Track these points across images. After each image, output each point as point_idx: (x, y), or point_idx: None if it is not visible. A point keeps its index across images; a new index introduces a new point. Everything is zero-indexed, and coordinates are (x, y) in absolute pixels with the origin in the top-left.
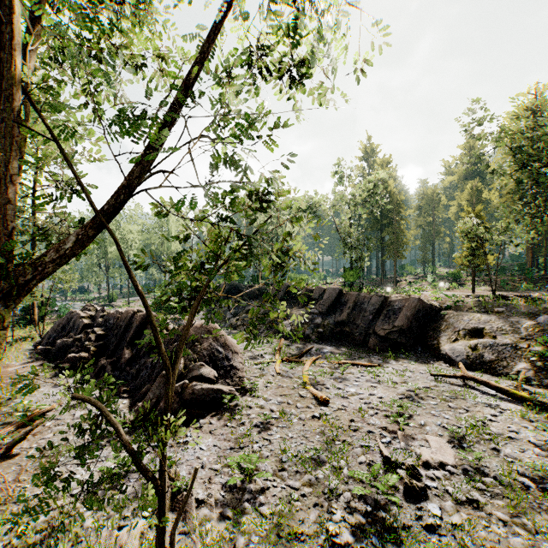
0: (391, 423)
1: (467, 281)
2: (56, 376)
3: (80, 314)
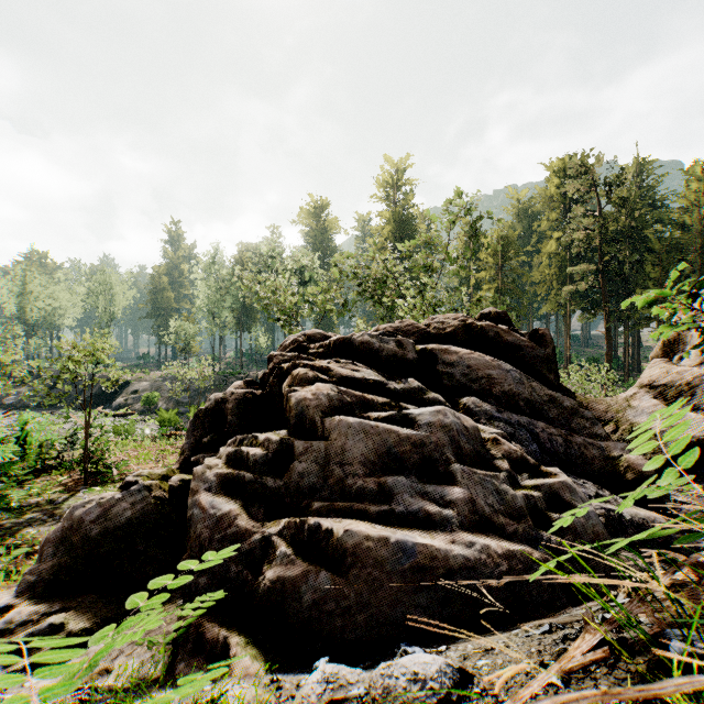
0: None
1: None
2: None
3: None
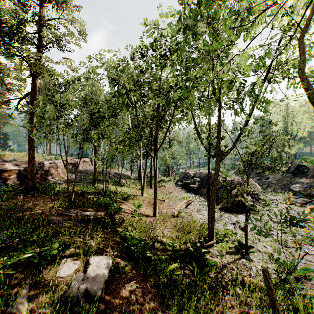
0: None
1: None
2: (186, 192)
3: (190, 172)
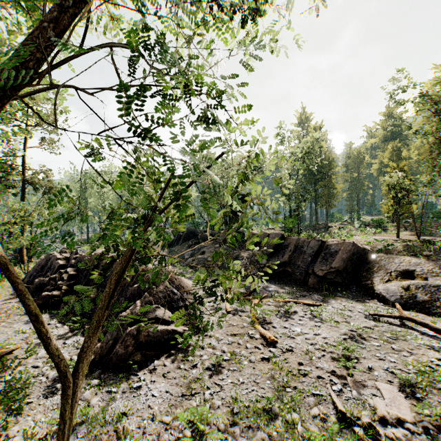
0: (339, 367)
1: (389, 227)
2: None
3: (57, 256)
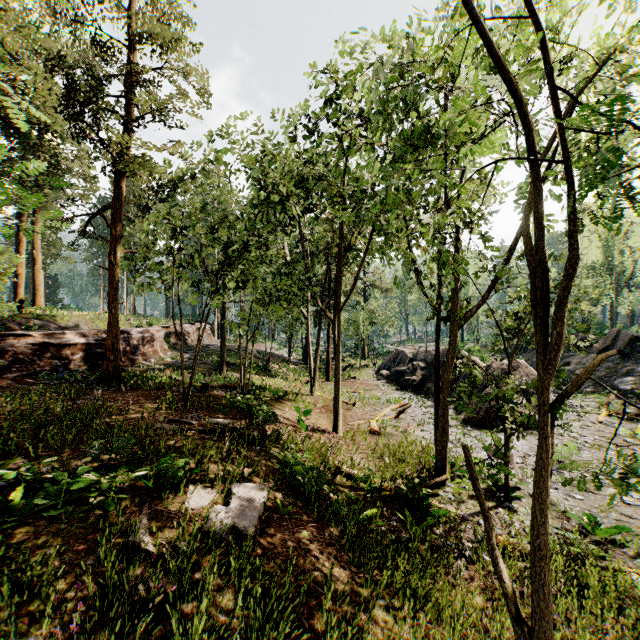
0: None
1: None
2: (398, 390)
3: (405, 351)
